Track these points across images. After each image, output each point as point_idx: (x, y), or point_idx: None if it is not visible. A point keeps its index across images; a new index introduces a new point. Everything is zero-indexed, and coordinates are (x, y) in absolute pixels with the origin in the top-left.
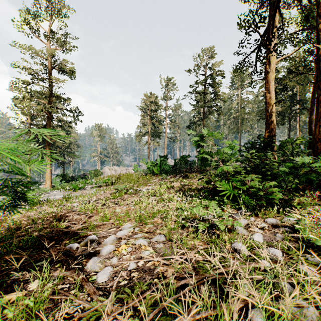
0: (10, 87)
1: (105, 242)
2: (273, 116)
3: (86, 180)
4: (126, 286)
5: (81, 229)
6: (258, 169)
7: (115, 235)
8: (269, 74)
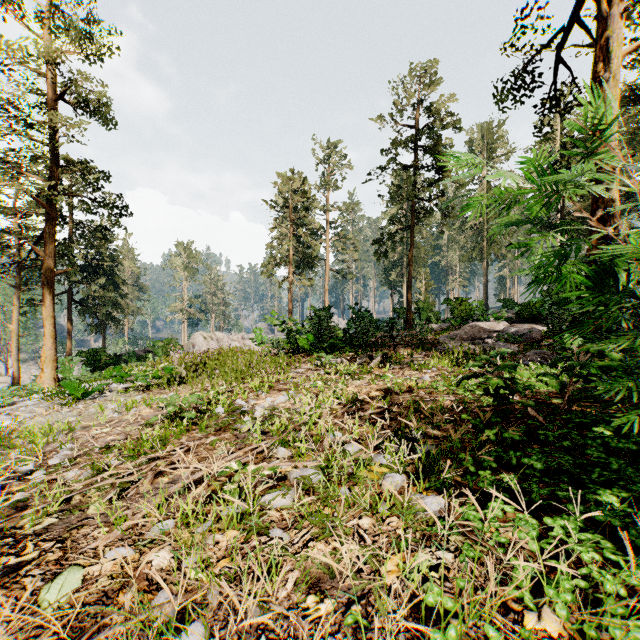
0: None
1: None
2: (614, 197)
3: (118, 369)
4: None
5: None
6: None
7: None
8: (602, 88)
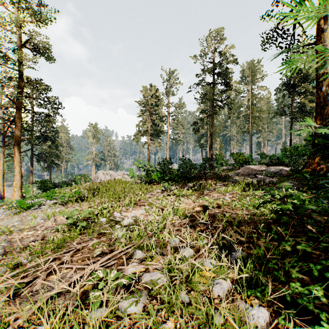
0: None
1: None
2: None
3: (51, 192)
4: None
5: None
6: None
7: None
8: (322, 34)
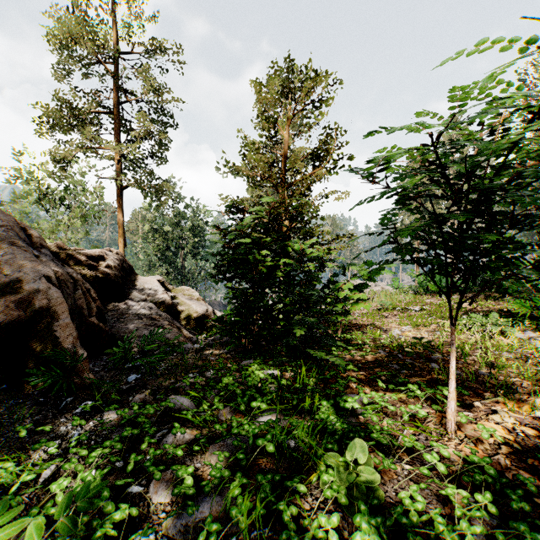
0: (248, 191)
1: (393, 330)
2: None
3: None
4: (416, 341)
5: (369, 325)
6: None
7: (400, 328)
8: None
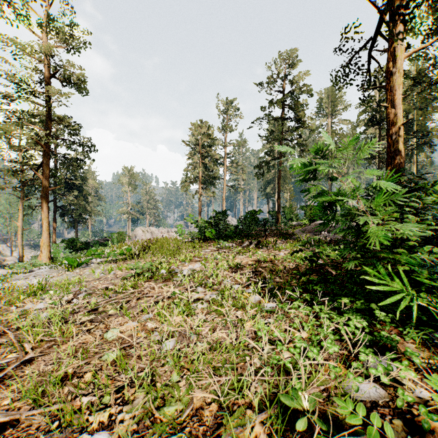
0: None
1: None
2: (400, 144)
3: (95, 250)
4: None
5: None
6: (435, 233)
7: None
8: (393, 77)
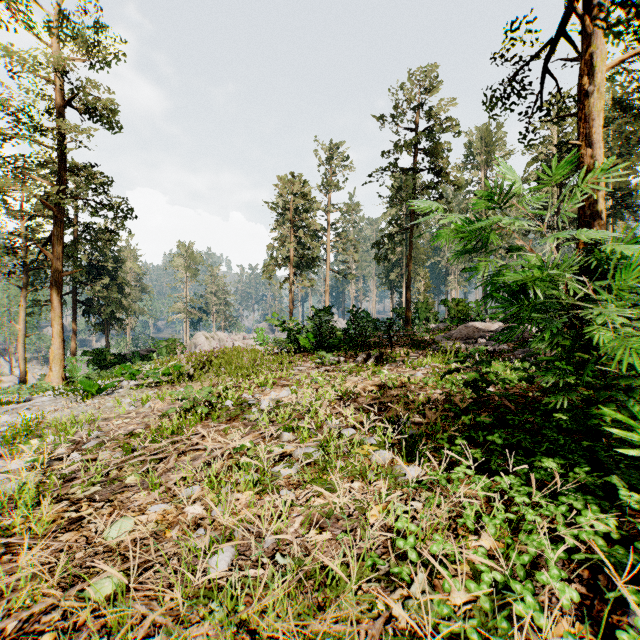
0: None
1: None
2: (600, 204)
3: (128, 367)
4: None
5: None
6: None
7: None
8: (589, 100)
